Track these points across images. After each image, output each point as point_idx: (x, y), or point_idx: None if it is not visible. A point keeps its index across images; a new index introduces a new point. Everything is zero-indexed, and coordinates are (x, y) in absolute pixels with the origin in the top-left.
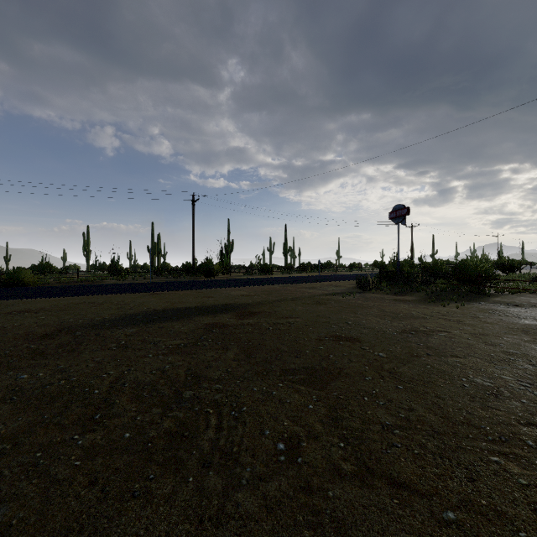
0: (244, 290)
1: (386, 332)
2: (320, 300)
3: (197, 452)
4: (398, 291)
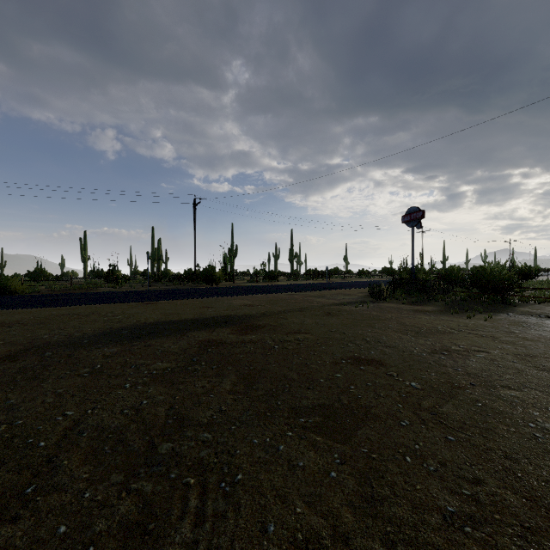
0: (247, 299)
1: (413, 353)
2: (330, 311)
3: None
4: (415, 300)
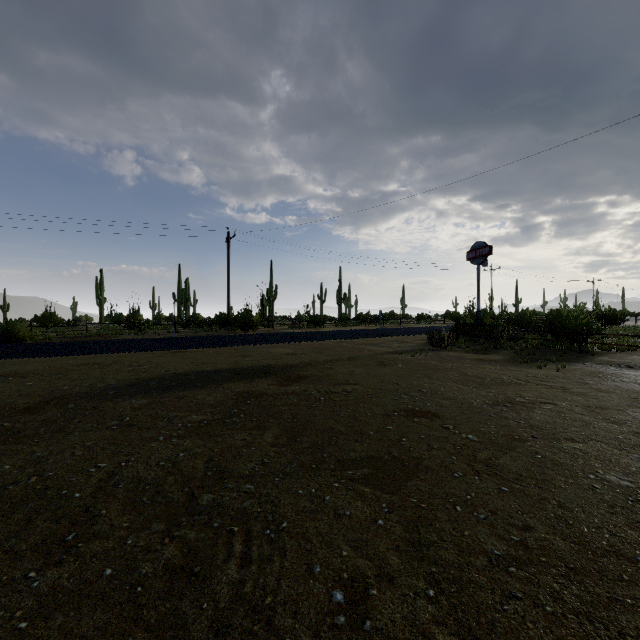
0: (289, 347)
1: (473, 404)
2: (383, 360)
3: (209, 606)
4: (480, 349)
